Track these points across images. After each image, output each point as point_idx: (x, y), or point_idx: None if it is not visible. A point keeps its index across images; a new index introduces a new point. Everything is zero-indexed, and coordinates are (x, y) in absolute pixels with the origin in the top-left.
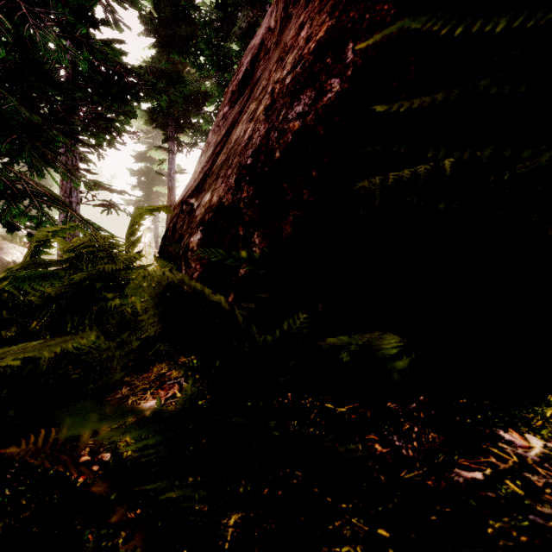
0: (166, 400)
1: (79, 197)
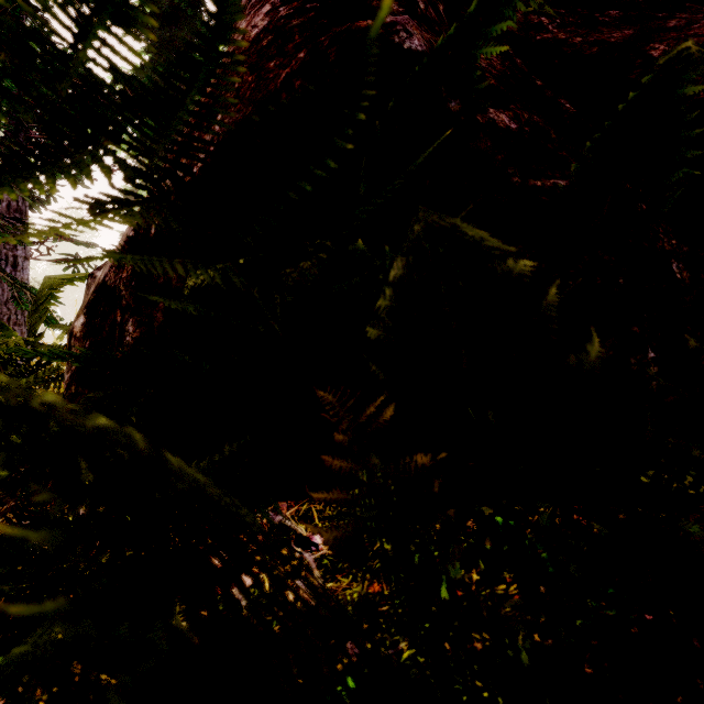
0: None
1: (29, 250)
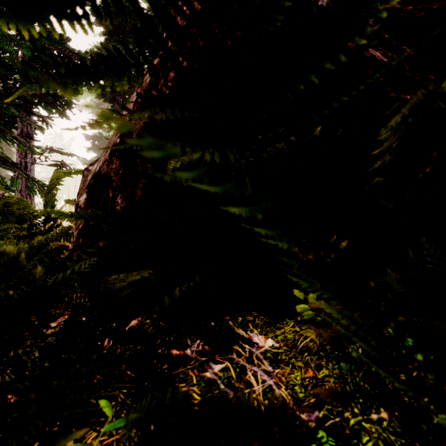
0: (59, 323)
1: (34, 158)
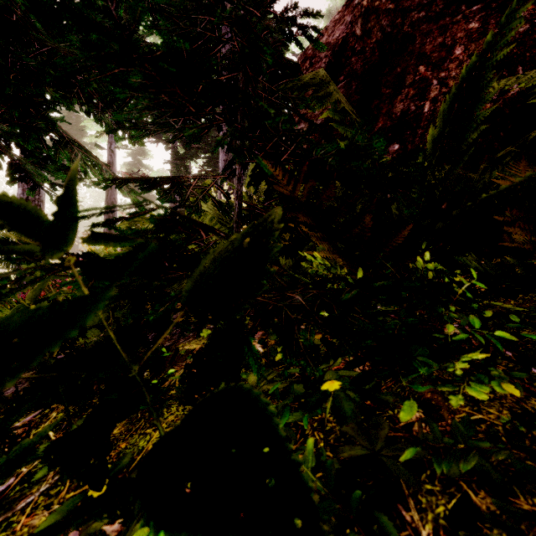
0: None
1: None
